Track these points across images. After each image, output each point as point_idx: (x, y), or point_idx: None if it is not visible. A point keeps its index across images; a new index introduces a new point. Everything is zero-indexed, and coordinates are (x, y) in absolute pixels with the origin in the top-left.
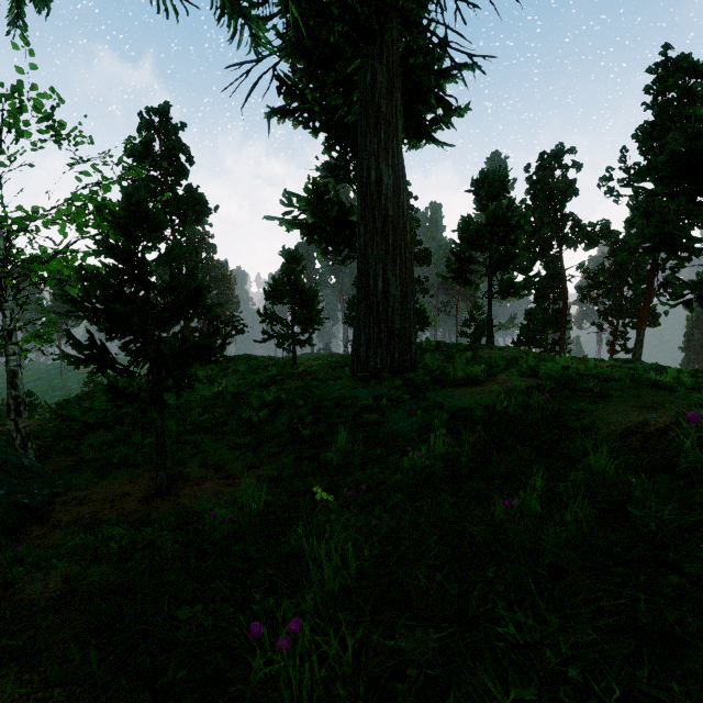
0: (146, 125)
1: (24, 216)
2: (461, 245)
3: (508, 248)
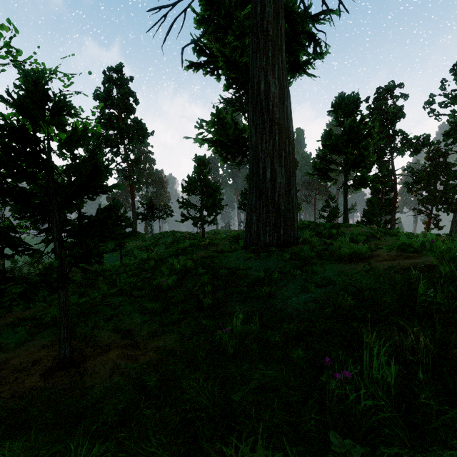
0: (108, 79)
1: None
2: (324, 151)
3: (360, 152)
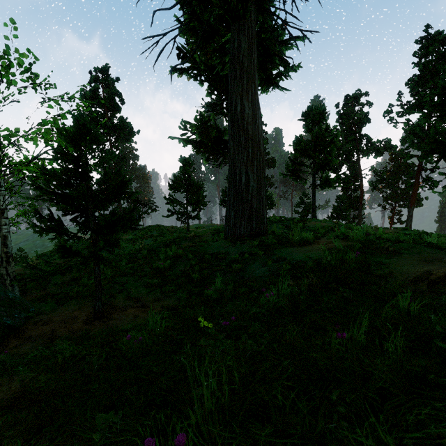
0: (94, 79)
1: (9, 134)
2: (295, 154)
3: (325, 156)
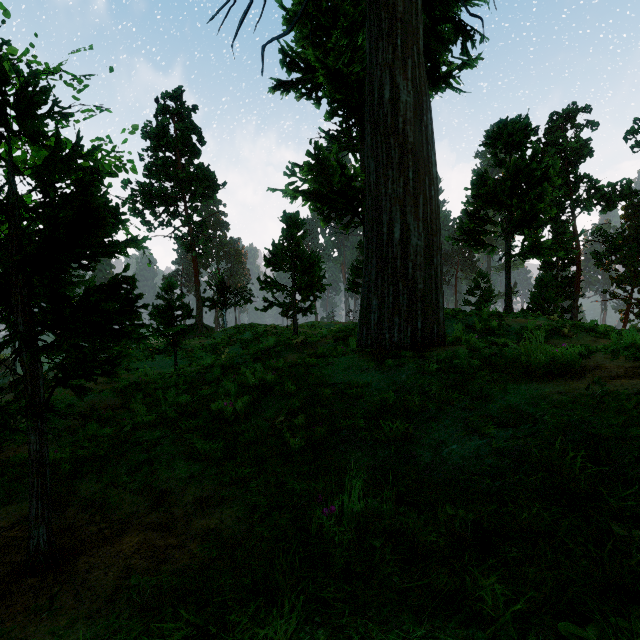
0: (162, 110)
1: None
2: (476, 204)
3: (532, 203)
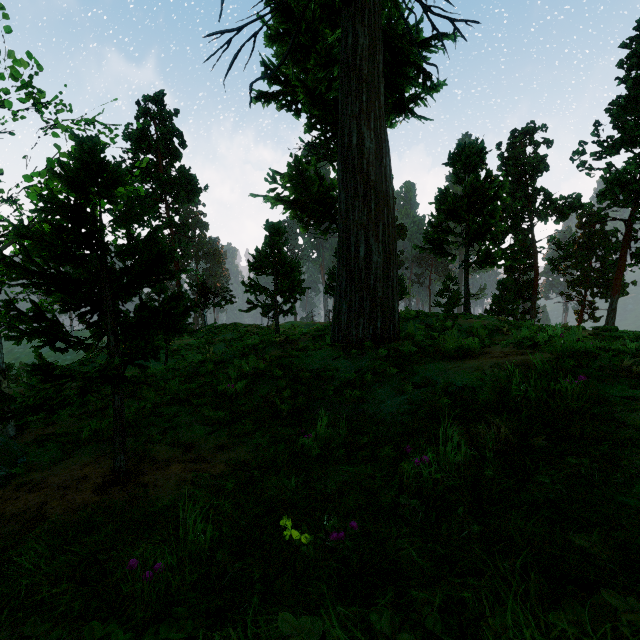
0: (143, 112)
1: None
2: (439, 217)
3: (485, 219)
